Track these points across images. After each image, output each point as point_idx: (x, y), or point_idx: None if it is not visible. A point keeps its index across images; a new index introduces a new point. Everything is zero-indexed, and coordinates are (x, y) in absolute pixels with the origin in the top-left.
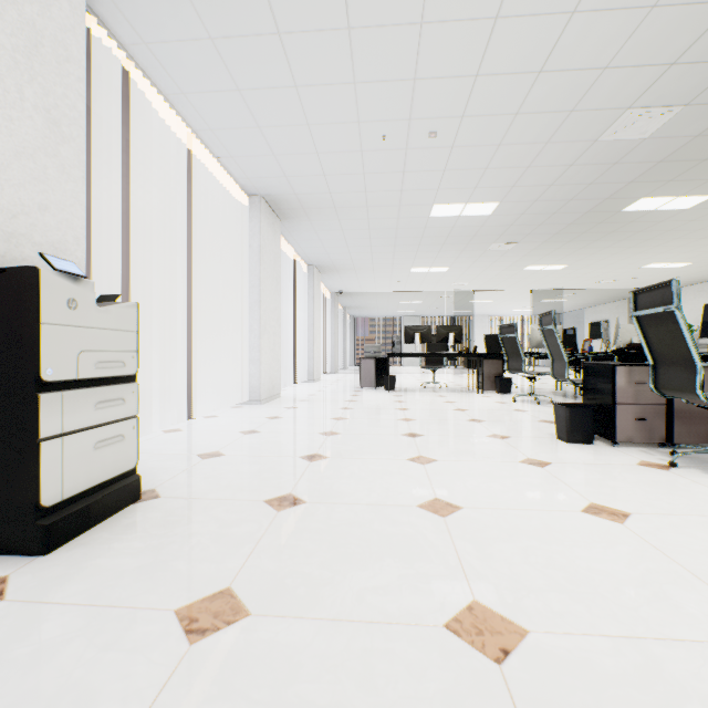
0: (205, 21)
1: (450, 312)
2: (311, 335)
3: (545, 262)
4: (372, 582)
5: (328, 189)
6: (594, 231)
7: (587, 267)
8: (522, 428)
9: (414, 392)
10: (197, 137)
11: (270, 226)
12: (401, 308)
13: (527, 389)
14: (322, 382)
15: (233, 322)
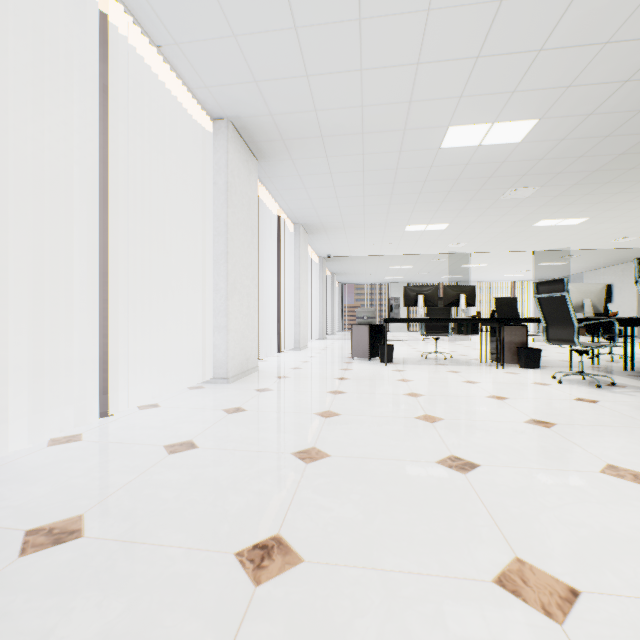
0: None
1: (439, 278)
2: (297, 300)
3: (563, 215)
4: None
5: (312, 104)
6: None
7: (611, 220)
8: None
9: (416, 364)
10: None
11: (242, 162)
12: (389, 273)
13: (552, 362)
14: (309, 350)
15: (195, 279)
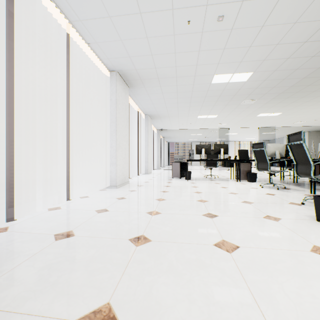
0: None
1: (215, 139)
2: (146, 150)
3: (270, 111)
4: None
5: (154, 65)
6: (303, 91)
7: (292, 113)
8: (283, 210)
9: (201, 180)
10: (73, 27)
11: (122, 89)
12: (191, 137)
13: (263, 179)
14: (152, 174)
15: (102, 142)
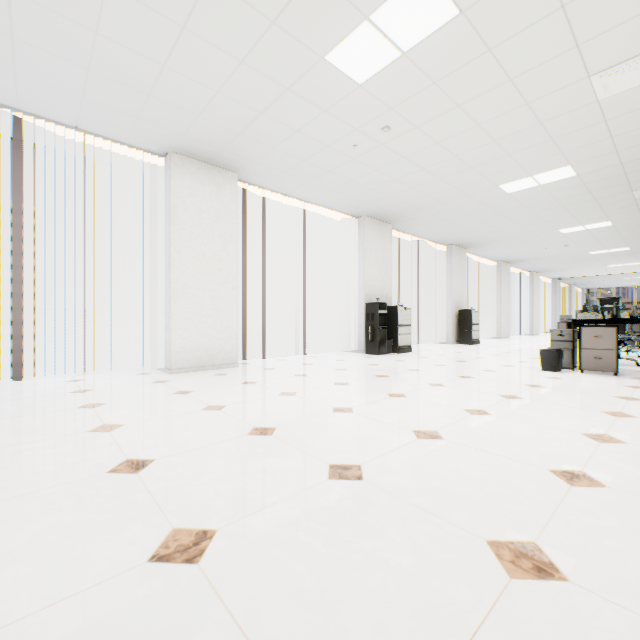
0: (488, 248)
1: None
2: (530, 310)
3: None
4: (516, 347)
5: (529, 256)
6: None
7: None
8: None
9: None
10: (480, 257)
11: (504, 269)
12: (630, 281)
13: None
14: (538, 335)
15: (489, 308)
